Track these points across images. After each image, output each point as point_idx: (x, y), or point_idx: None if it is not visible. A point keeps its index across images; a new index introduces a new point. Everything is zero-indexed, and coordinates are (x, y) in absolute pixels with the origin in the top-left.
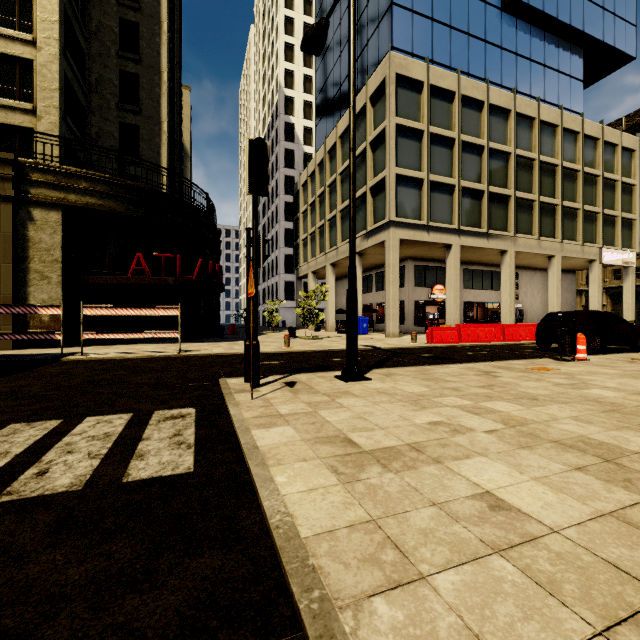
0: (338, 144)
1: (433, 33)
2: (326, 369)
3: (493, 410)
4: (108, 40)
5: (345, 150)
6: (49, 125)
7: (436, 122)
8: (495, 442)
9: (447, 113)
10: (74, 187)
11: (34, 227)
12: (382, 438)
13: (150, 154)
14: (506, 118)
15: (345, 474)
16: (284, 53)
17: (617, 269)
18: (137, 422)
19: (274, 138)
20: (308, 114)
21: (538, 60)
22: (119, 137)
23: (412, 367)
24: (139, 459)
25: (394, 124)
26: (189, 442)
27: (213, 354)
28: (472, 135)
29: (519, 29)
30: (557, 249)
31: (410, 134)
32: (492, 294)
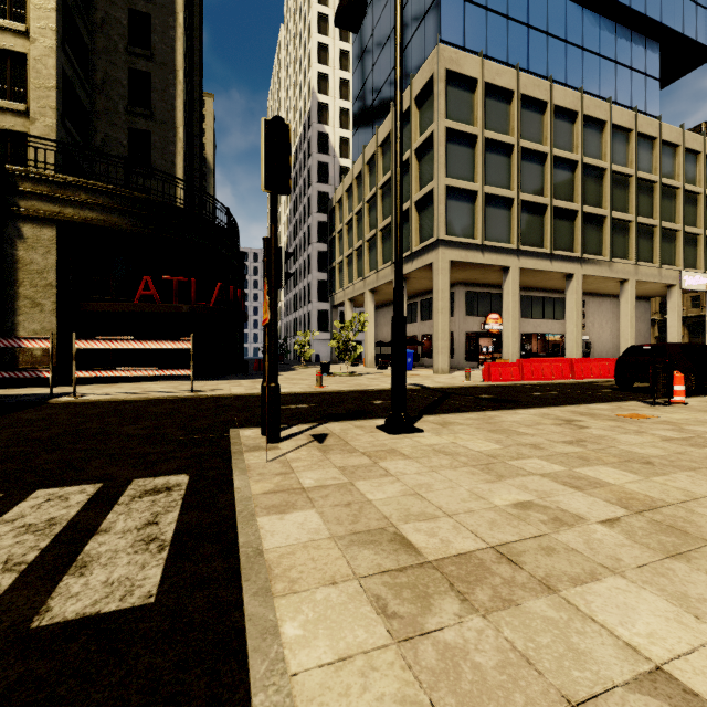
0: (378, 153)
1: (488, 24)
2: (365, 415)
3: (599, 482)
4: (115, 34)
5: (386, 160)
6: (44, 129)
7: (492, 126)
8: (625, 544)
9: (504, 115)
10: (71, 199)
11: (24, 246)
12: (451, 534)
13: (163, 164)
14: (572, 121)
15: (400, 618)
16: (317, 54)
17: (696, 296)
18: (102, 499)
19: (306, 150)
20: (344, 123)
21: (608, 56)
22: (128, 145)
23: (472, 413)
24: (77, 573)
25: (443, 128)
26: (164, 538)
27: (231, 395)
28: (533, 141)
29: (586, 20)
30: (631, 272)
31: (462, 139)
32: (554, 324)
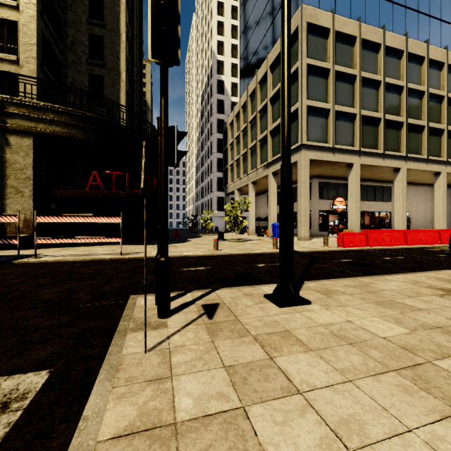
0: (258, 88)
1: None
2: (252, 279)
3: None
4: (80, 11)
5: (263, 92)
6: (29, 72)
7: (340, 62)
8: None
9: (349, 54)
10: (43, 118)
11: (10, 151)
12: None
13: (112, 98)
14: (399, 58)
15: None
16: (216, 29)
17: None
18: None
19: (209, 92)
20: (234, 73)
21: (424, 11)
22: (88, 85)
23: (346, 279)
24: None
25: (305, 64)
26: None
27: (149, 257)
28: (370, 72)
29: None
30: (443, 166)
31: (318, 72)
32: (383, 205)
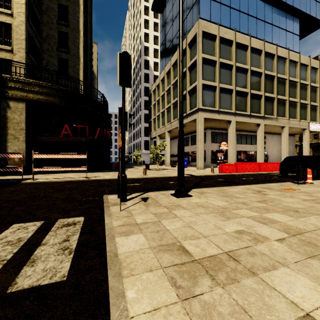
0: (171, 69)
1: (221, 10)
2: (165, 188)
3: (274, 220)
4: (52, 15)
5: (175, 72)
6: (20, 58)
7: (223, 56)
8: (288, 251)
9: (229, 52)
10: (32, 90)
11: (10, 111)
12: (206, 246)
13: (74, 74)
14: (259, 54)
15: (182, 288)
16: (144, 24)
17: (315, 134)
18: (43, 228)
19: (139, 68)
20: (156, 55)
21: (276, 24)
22: (58, 65)
23: (214, 187)
24: (30, 265)
25: (201, 57)
26: (72, 247)
27: (104, 179)
28: (242, 63)
29: (266, 8)
30: (286, 123)
31: (209, 63)
32: (251, 146)
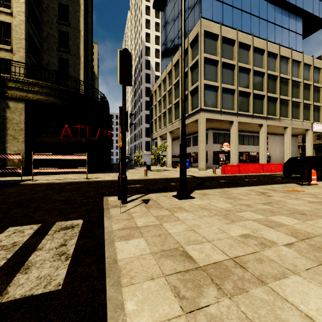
0: (173, 69)
1: (223, 9)
2: (167, 190)
3: (281, 223)
4: (52, 14)
5: (176, 72)
6: (19, 57)
7: (225, 56)
8: (298, 257)
9: (231, 51)
10: (31, 90)
11: (9, 111)
12: (210, 252)
13: (74, 74)
14: (262, 54)
15: (186, 299)
16: (145, 24)
17: (318, 134)
18: (40, 232)
19: (140, 68)
20: (157, 55)
21: (278, 24)
22: (58, 65)
23: (217, 189)
24: (24, 272)
25: (203, 57)
26: (68, 253)
27: (105, 180)
28: (244, 63)
29: (268, 7)
30: (289, 123)
31: (211, 62)
32: (254, 147)
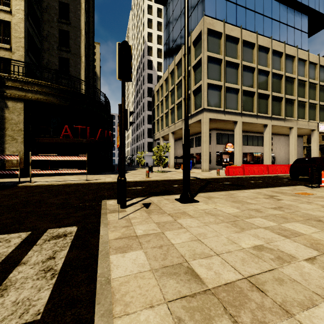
0: (175, 68)
1: (227, 7)
2: (169, 193)
3: (296, 232)
4: (52, 13)
5: (179, 71)
6: (19, 56)
7: (229, 55)
8: None
9: (235, 50)
10: (30, 89)
11: (8, 111)
12: (220, 268)
13: (75, 73)
14: (267, 52)
15: None
16: (147, 24)
17: None
18: (28, 241)
19: (142, 68)
20: (159, 55)
21: (283, 22)
22: (58, 64)
23: (222, 192)
24: None
25: (206, 55)
26: (56, 268)
27: (105, 182)
28: (248, 62)
29: (273, 5)
30: (294, 124)
31: (215, 61)
32: (258, 148)
